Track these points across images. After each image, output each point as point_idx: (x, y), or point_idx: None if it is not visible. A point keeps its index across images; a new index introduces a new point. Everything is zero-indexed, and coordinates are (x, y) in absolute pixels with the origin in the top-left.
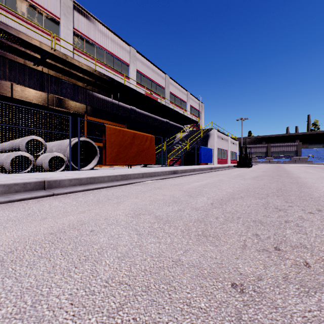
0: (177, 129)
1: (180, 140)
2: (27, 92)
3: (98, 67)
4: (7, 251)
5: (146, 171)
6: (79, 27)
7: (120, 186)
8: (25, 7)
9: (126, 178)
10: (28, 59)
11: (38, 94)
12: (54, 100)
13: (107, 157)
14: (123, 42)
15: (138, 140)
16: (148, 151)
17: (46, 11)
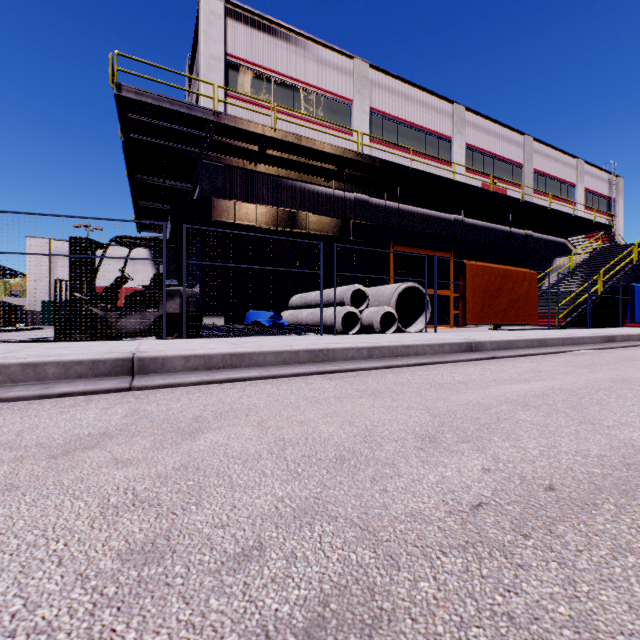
0: (550, 248)
1: (570, 273)
2: (321, 222)
3: (402, 159)
4: (607, 385)
5: (566, 336)
6: (375, 102)
7: (548, 354)
8: (314, 103)
9: (543, 344)
10: (319, 175)
11: (333, 223)
12: (350, 228)
13: (468, 312)
14: (441, 101)
15: (510, 282)
16: (525, 300)
17: (336, 97)
